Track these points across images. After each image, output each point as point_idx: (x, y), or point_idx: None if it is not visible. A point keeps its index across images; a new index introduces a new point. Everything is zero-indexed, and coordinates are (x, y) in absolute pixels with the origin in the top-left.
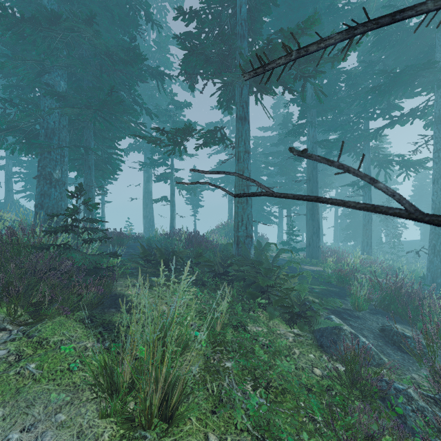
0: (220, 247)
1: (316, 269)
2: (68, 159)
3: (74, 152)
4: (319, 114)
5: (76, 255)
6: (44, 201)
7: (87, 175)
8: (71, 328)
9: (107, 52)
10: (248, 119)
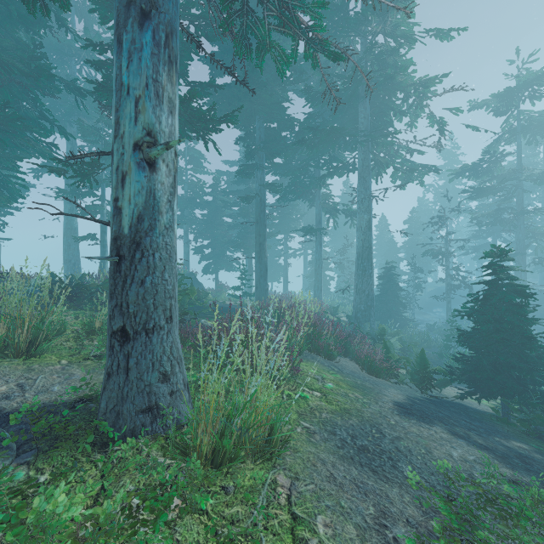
0: None
1: None
2: None
3: None
4: (267, 157)
5: None
6: None
7: None
8: None
9: None
10: None
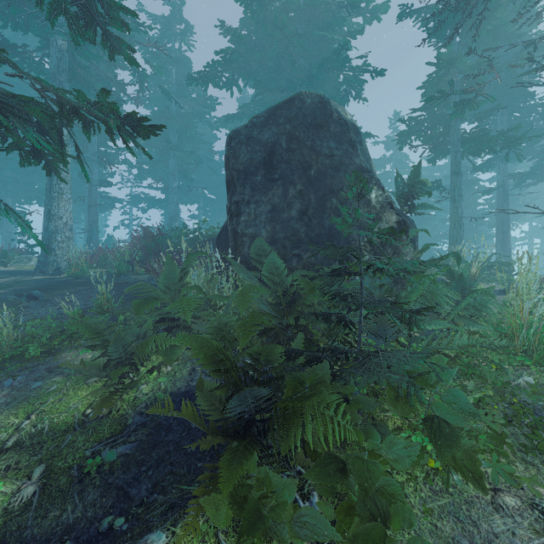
0: None
1: None
2: None
3: None
4: None
5: None
6: None
7: None
8: None
9: None
10: (460, 173)
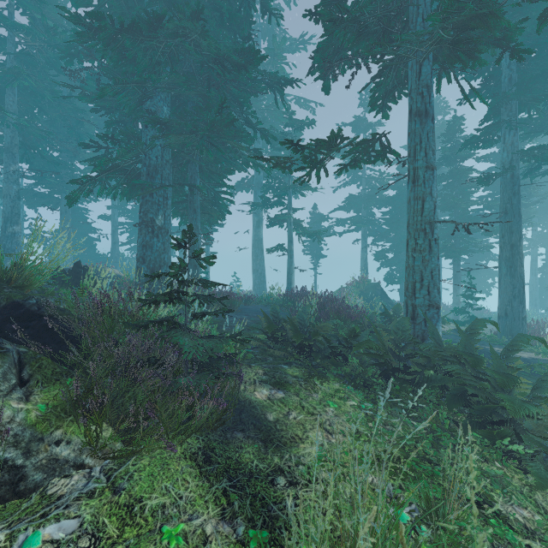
0: (371, 318)
1: (537, 360)
2: (171, 202)
3: (177, 193)
4: (523, 106)
5: (185, 341)
6: (146, 254)
7: (192, 220)
8: (178, 476)
9: (216, 59)
10: (431, 114)
